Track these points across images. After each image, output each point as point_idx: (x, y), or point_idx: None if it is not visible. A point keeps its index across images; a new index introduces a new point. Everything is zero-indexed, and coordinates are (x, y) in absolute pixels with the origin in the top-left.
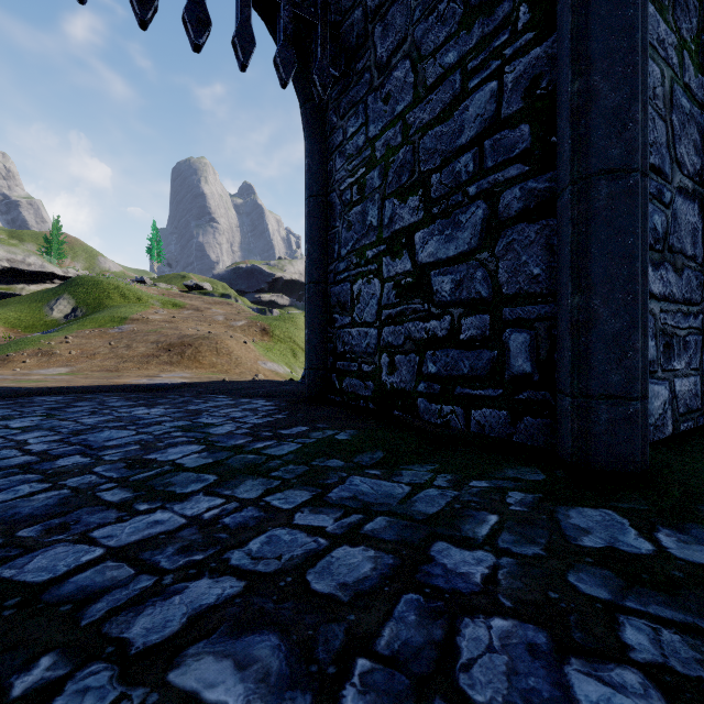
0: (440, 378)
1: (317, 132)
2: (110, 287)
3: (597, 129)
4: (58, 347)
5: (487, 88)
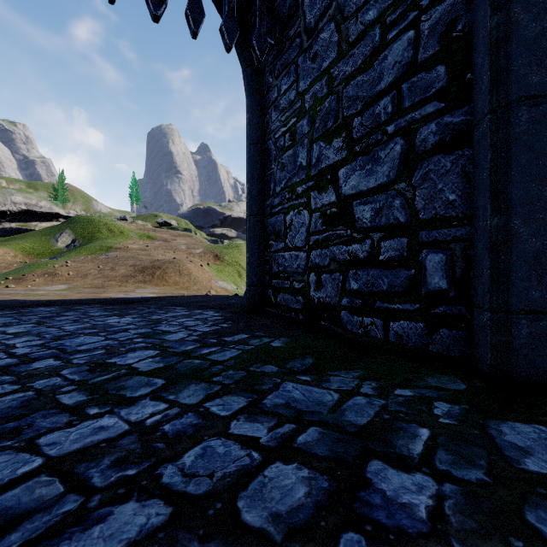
0: (361, 294)
1: (256, 91)
2: (100, 224)
3: (518, 58)
4: (60, 269)
5: (405, 37)
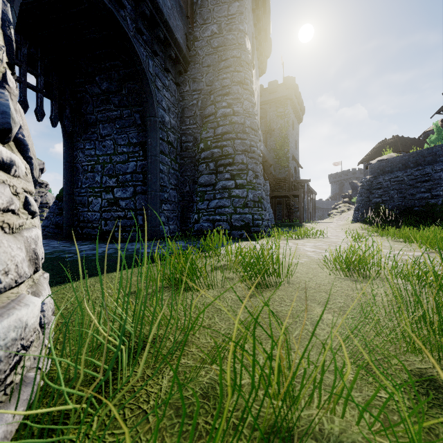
0: (122, 226)
1: (70, 139)
2: None
3: (152, 184)
4: None
5: (134, 163)
